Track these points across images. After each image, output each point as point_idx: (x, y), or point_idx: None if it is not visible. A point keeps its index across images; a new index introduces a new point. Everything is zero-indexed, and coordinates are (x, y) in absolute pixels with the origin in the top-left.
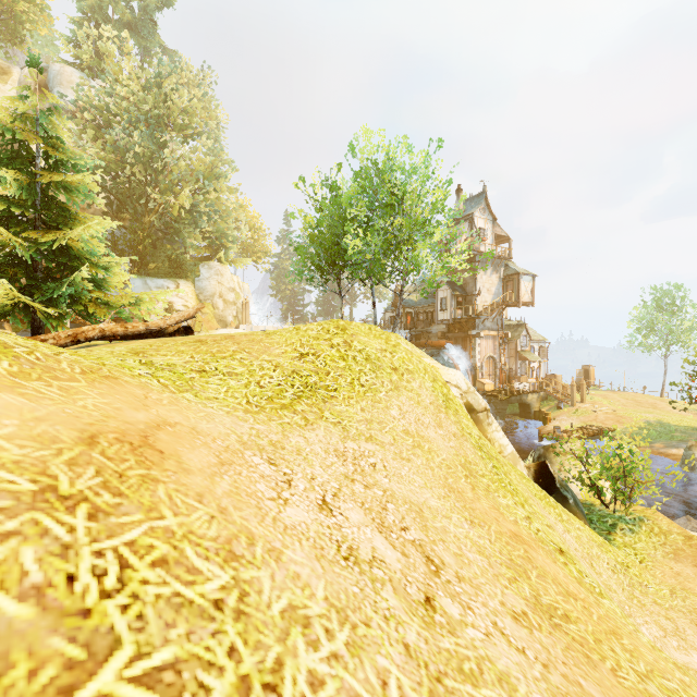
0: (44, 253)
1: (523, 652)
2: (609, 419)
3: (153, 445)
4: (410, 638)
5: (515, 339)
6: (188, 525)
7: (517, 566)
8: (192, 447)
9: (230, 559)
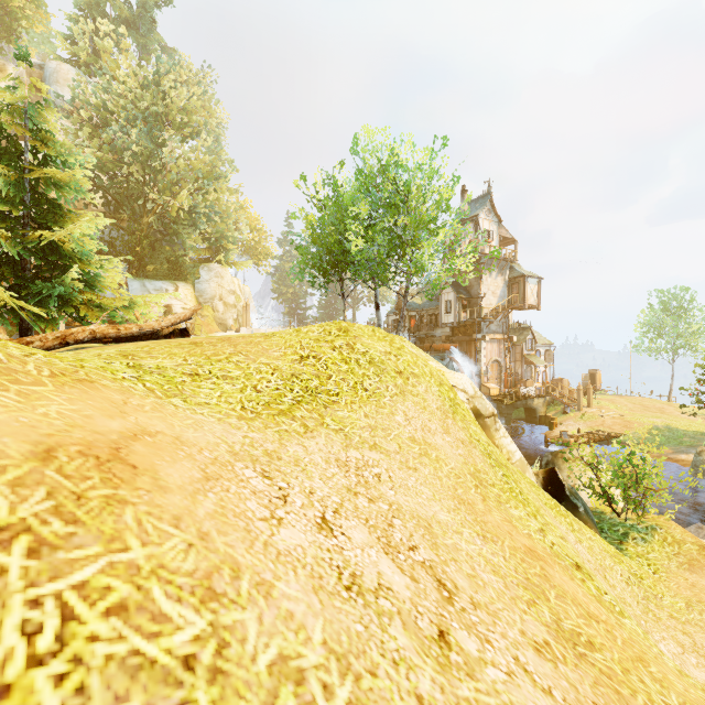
0: (32, 251)
1: (550, 694)
2: (616, 424)
3: (124, 459)
4: (423, 687)
5: (521, 342)
6: (159, 557)
7: (535, 586)
8: (173, 459)
9: (208, 598)
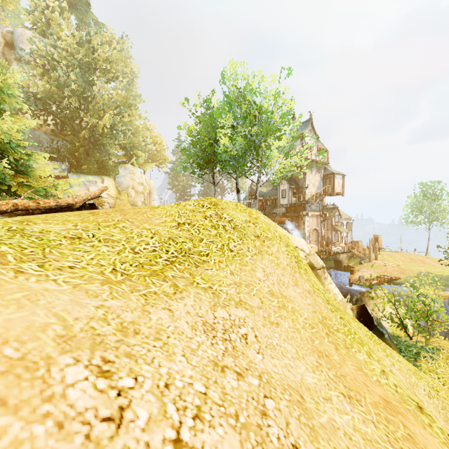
0: None
1: None
2: (395, 271)
3: None
4: None
5: (331, 217)
6: None
7: None
8: None
9: None
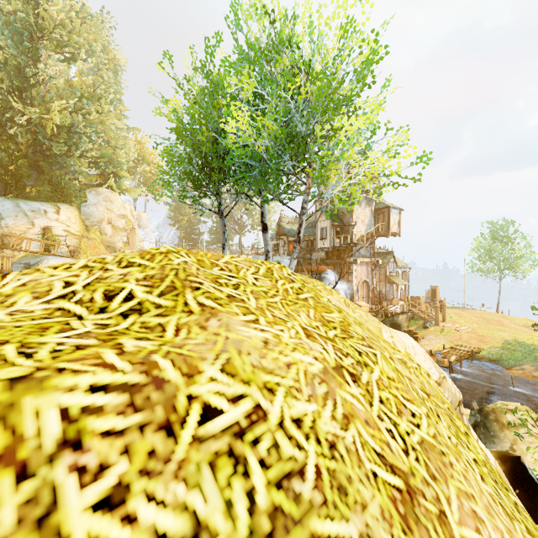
0: None
1: None
2: (472, 339)
3: None
4: None
5: (385, 265)
6: None
7: None
8: None
9: None
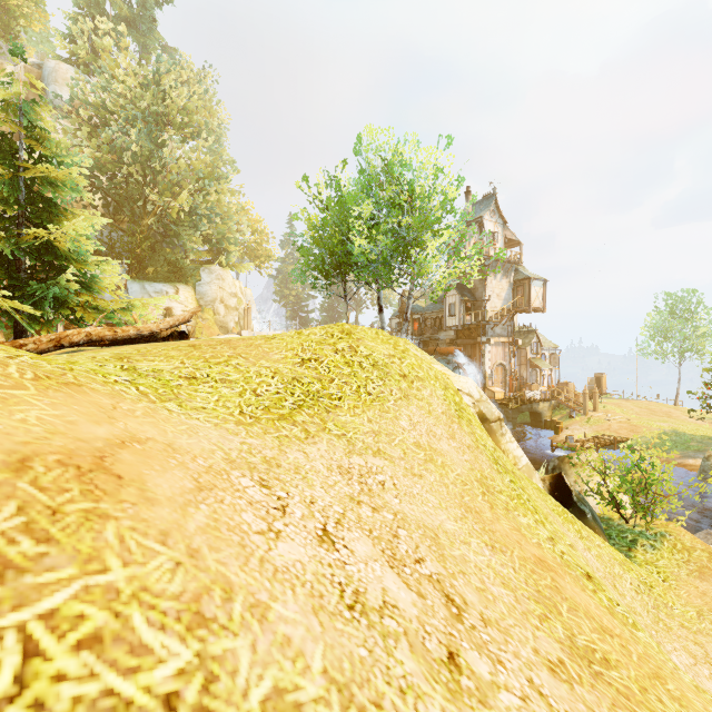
0: (27, 251)
1: None
2: (623, 429)
3: (109, 469)
4: None
5: (526, 346)
6: (142, 578)
7: (546, 599)
8: (163, 468)
9: (196, 625)
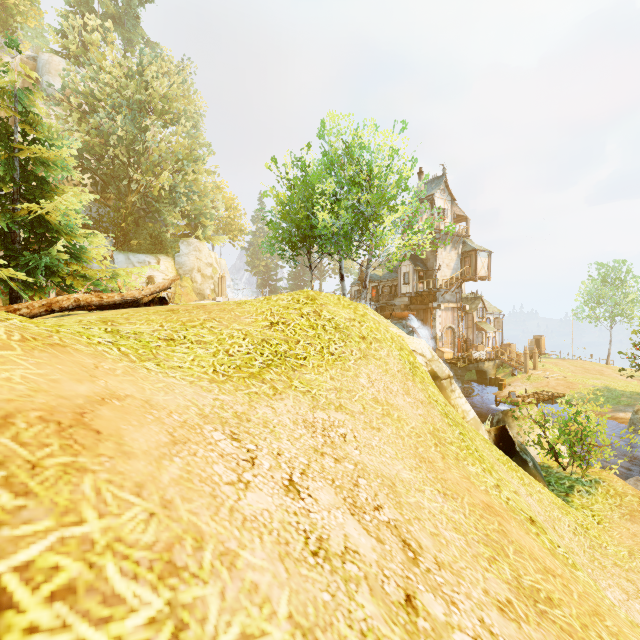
0: (21, 225)
1: None
2: (560, 385)
3: (88, 424)
4: None
5: (472, 311)
6: (117, 529)
7: (494, 543)
8: (140, 423)
9: (167, 573)
